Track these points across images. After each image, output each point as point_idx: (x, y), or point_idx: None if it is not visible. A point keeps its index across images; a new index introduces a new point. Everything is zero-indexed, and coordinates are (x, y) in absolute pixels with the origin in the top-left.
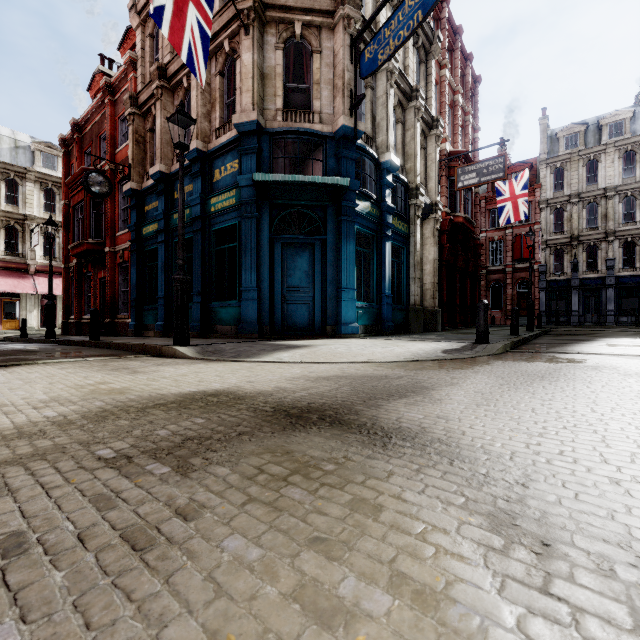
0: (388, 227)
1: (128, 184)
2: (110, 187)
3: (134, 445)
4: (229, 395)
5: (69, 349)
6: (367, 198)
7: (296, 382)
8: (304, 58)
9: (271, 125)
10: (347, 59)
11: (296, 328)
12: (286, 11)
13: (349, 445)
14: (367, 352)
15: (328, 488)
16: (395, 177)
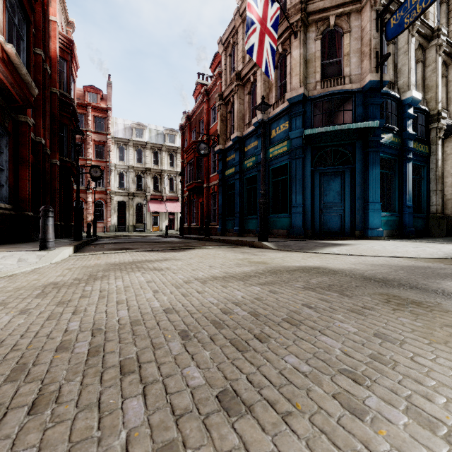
0: (409, 151)
1: (218, 146)
2: (209, 150)
3: (307, 284)
4: (325, 269)
5: (201, 242)
6: (390, 131)
7: (360, 266)
8: (336, 39)
9: (312, 93)
10: (373, 30)
11: (330, 232)
12: (323, 12)
13: (434, 298)
14: (401, 250)
15: (437, 311)
16: (415, 109)
